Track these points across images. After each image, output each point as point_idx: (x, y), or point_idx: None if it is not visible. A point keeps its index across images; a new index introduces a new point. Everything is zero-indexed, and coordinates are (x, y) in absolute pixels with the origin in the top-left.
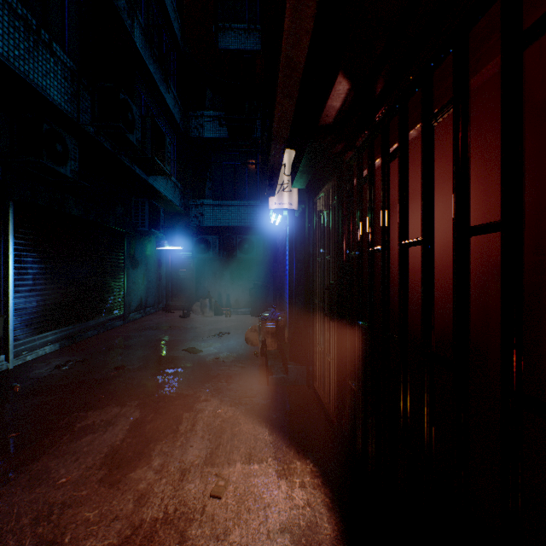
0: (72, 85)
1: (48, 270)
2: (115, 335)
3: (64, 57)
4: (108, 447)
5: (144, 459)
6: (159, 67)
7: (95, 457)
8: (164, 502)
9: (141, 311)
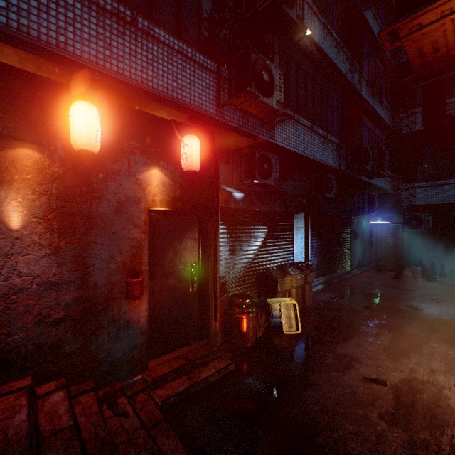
0: (336, 151)
1: (319, 246)
2: (349, 284)
3: (334, 140)
4: (382, 344)
5: (405, 356)
6: (375, 96)
7: (378, 346)
8: (424, 375)
9: (359, 269)
